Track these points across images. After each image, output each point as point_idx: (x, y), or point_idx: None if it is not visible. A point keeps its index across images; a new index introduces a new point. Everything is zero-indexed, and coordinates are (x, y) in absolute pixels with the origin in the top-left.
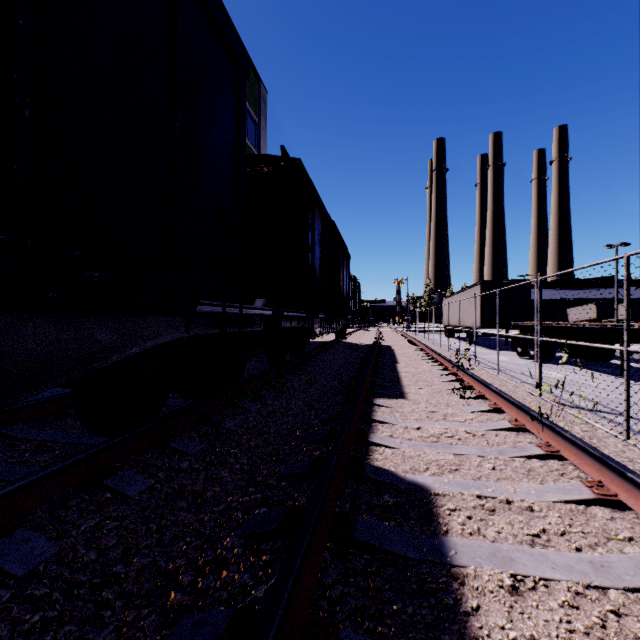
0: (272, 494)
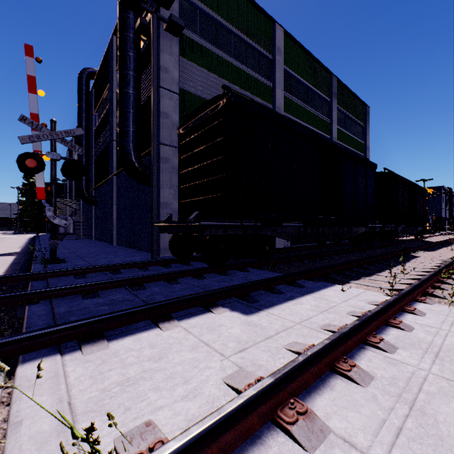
0: None
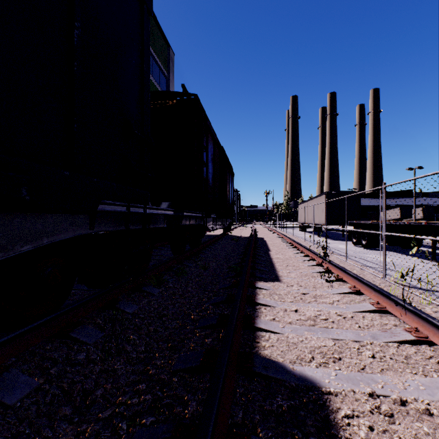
0: (162, 394)
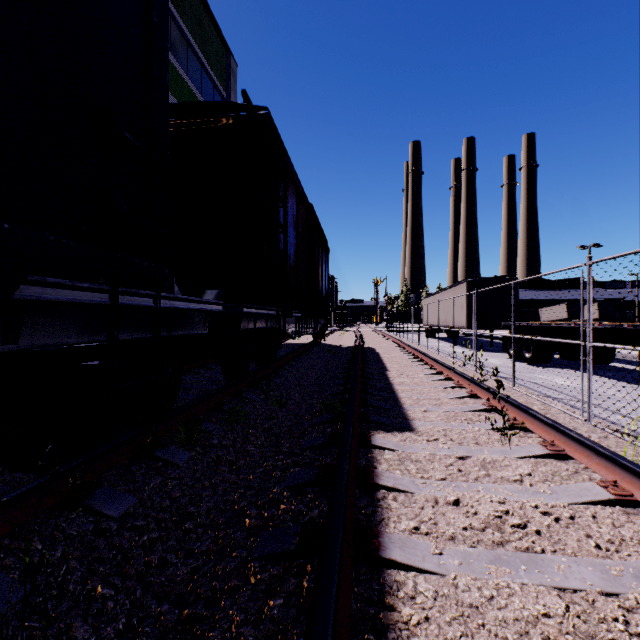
0: None
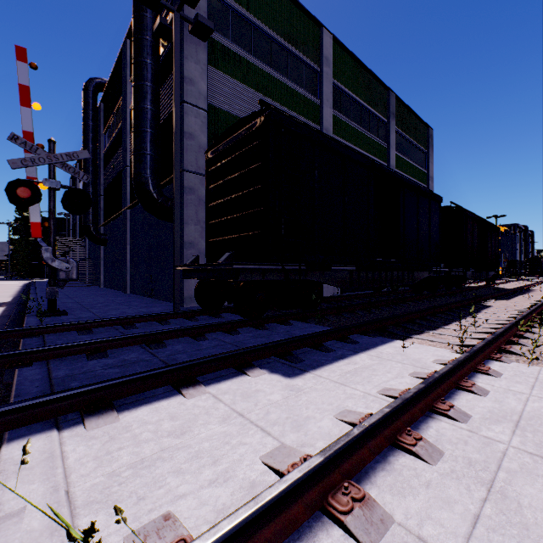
0: None
